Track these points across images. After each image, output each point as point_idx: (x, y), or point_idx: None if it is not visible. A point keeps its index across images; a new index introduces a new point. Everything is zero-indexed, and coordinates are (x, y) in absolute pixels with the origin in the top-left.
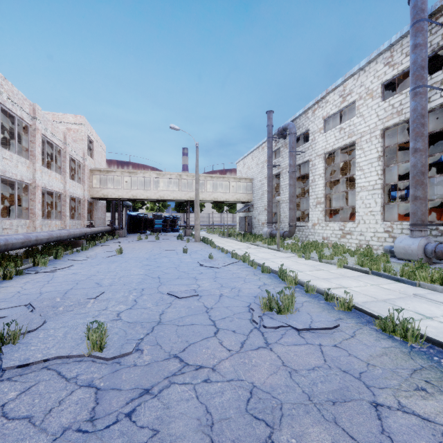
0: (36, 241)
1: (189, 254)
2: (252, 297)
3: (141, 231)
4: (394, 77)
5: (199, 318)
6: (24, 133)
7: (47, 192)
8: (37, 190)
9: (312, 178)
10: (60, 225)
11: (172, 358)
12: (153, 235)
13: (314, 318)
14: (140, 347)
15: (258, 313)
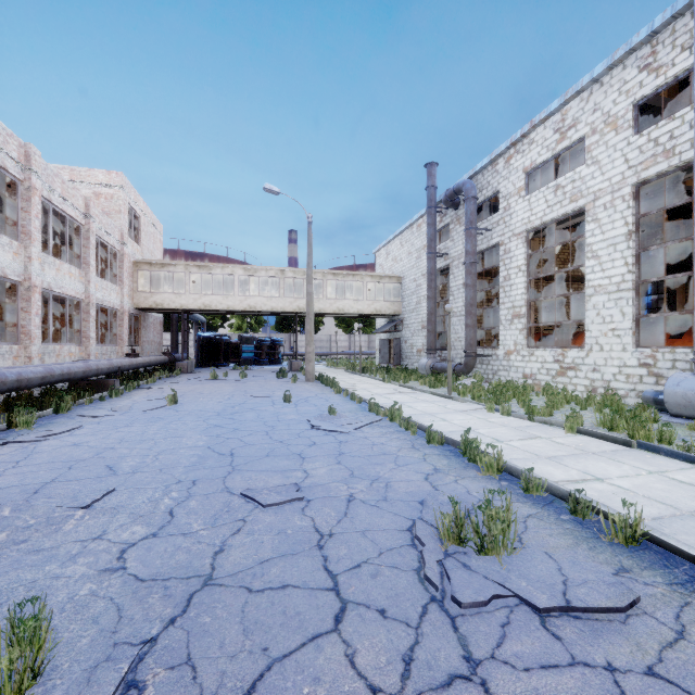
0: (17, 383)
1: (294, 404)
2: (415, 503)
3: (220, 363)
4: (659, 91)
5: (300, 565)
6: (10, 194)
7: (60, 299)
8: (32, 294)
9: (505, 273)
10: (78, 354)
11: None
12: (238, 370)
13: (568, 572)
14: (139, 673)
15: (434, 551)
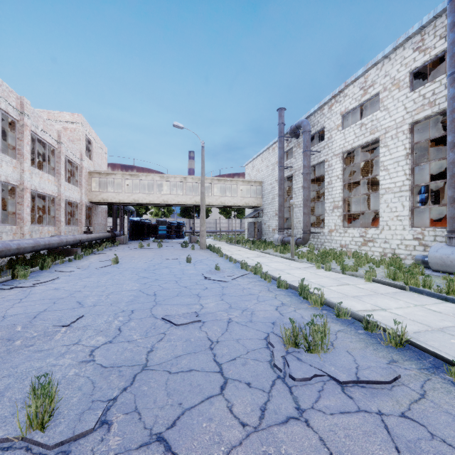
0: (17, 250)
1: (193, 264)
2: (269, 323)
3: (144, 238)
4: (426, 64)
5: (199, 358)
6: (11, 129)
7: (41, 196)
8: (25, 193)
9: (328, 180)
10: (54, 232)
11: (154, 442)
12: (156, 242)
13: (360, 362)
14: (108, 416)
15: (280, 351)
